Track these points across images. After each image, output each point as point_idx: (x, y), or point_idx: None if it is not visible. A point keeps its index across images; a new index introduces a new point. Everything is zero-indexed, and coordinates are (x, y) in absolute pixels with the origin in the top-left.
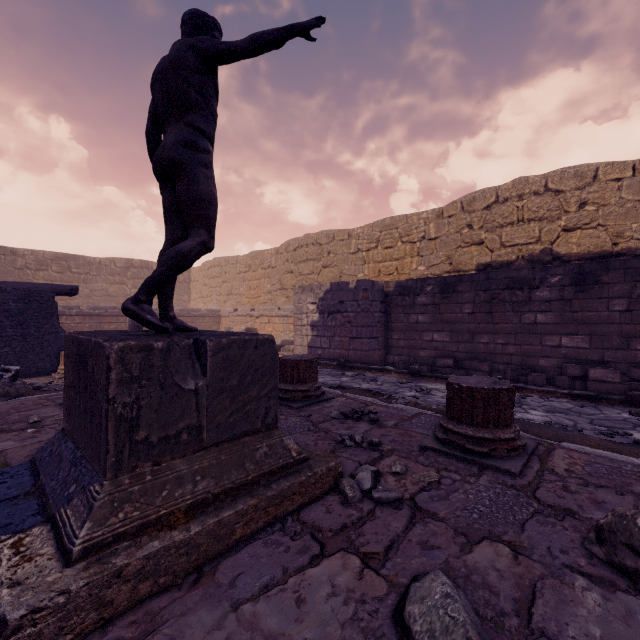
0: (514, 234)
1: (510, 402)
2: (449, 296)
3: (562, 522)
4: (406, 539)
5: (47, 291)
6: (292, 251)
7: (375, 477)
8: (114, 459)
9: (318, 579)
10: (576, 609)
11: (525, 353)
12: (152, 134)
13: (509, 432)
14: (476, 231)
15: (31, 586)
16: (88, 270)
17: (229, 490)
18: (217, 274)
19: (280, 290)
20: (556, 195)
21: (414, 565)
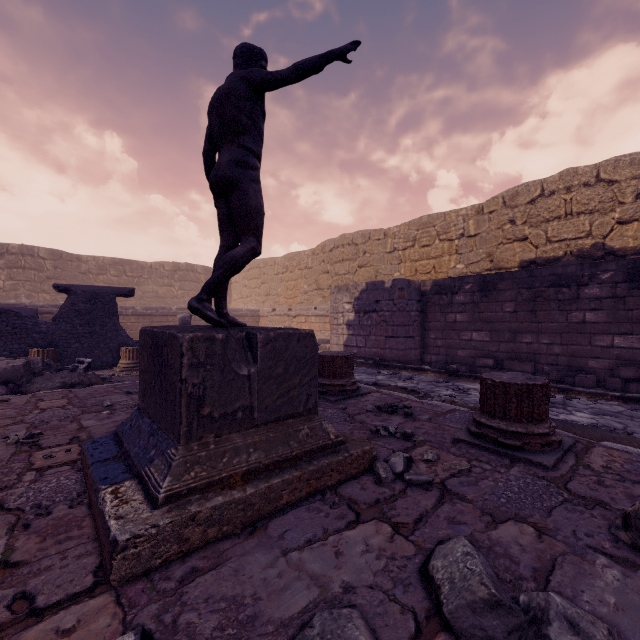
0: (561, 229)
1: (545, 398)
2: (489, 294)
3: (591, 511)
4: (434, 514)
5: (109, 293)
6: (328, 252)
7: (407, 462)
8: (186, 429)
9: (354, 539)
10: (594, 581)
11: (572, 353)
12: (208, 155)
13: (543, 427)
14: (519, 227)
15: (131, 520)
16: (141, 274)
17: (277, 462)
18: (256, 275)
19: (316, 290)
20: (609, 186)
21: (441, 535)
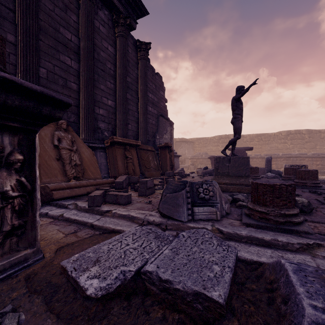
0: None
1: None
2: None
3: None
4: None
5: (243, 149)
6: None
7: None
8: (215, 173)
9: None
10: None
11: None
12: (233, 115)
13: None
14: None
15: None
16: (269, 139)
17: (232, 184)
18: None
19: None
20: None
21: None
